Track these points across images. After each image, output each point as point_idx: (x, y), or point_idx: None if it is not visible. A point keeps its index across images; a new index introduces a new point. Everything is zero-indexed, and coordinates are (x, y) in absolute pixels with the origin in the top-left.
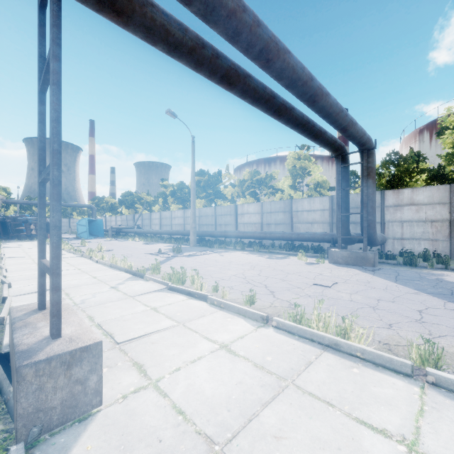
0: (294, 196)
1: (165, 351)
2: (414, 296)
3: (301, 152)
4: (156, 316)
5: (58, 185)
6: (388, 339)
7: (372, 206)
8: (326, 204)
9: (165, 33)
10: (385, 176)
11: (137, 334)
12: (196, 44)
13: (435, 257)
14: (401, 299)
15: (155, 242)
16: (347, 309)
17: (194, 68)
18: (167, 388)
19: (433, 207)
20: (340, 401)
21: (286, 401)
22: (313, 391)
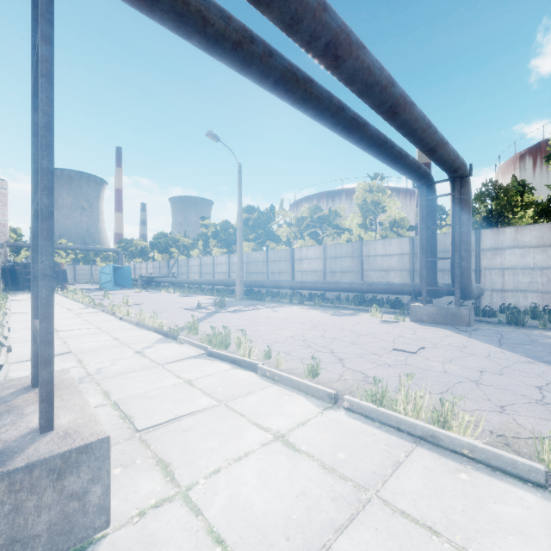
0: (364, 237)
1: (201, 443)
2: (528, 367)
3: (374, 183)
4: (190, 391)
5: (49, 218)
6: (502, 428)
7: (467, 249)
8: (406, 247)
9: (202, 22)
10: (480, 211)
11: (164, 418)
12: (242, 37)
13: (548, 314)
14: (511, 370)
15: (194, 294)
16: (442, 384)
17: (239, 70)
18: (202, 500)
19: (544, 250)
20: (447, 527)
21: (369, 524)
22: (407, 508)
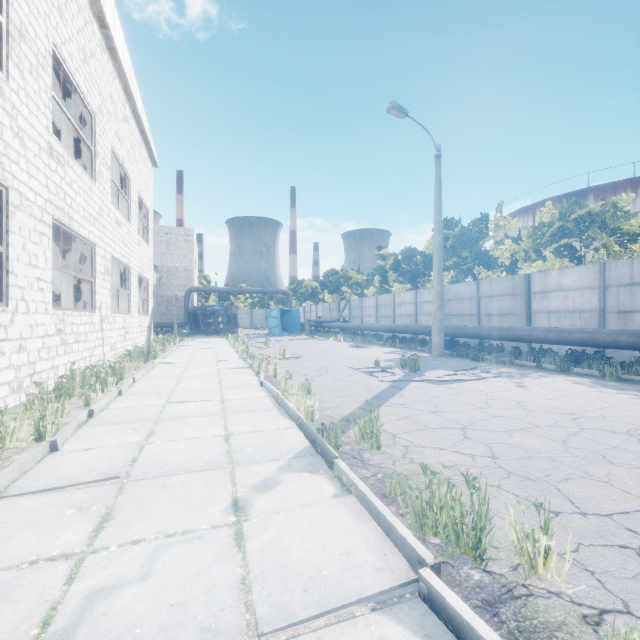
0: None
1: None
2: None
3: None
4: None
5: None
6: None
7: None
8: None
9: None
10: None
11: None
12: None
13: None
14: None
15: (368, 344)
16: None
17: None
18: None
19: None
20: None
21: None
22: None
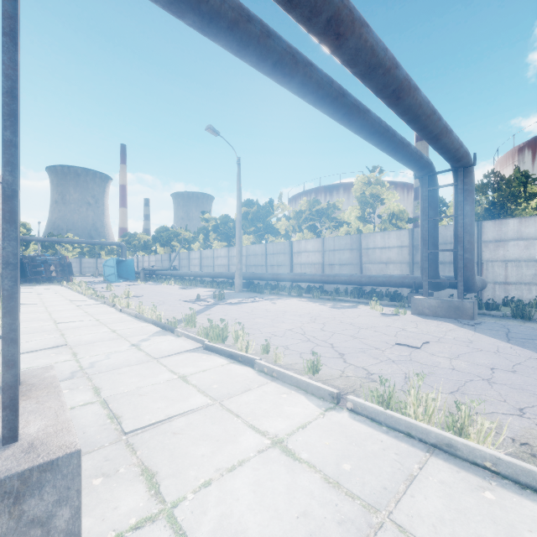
0: (362, 230)
1: (191, 448)
2: None
3: (372, 176)
4: (184, 388)
5: (12, 197)
6: (525, 435)
7: (470, 241)
8: (405, 239)
9: None
10: (480, 203)
11: (154, 418)
12: (238, 15)
13: None
14: (524, 367)
15: (194, 286)
16: (451, 383)
17: (236, 52)
18: (188, 521)
19: None
20: None
21: None
22: None
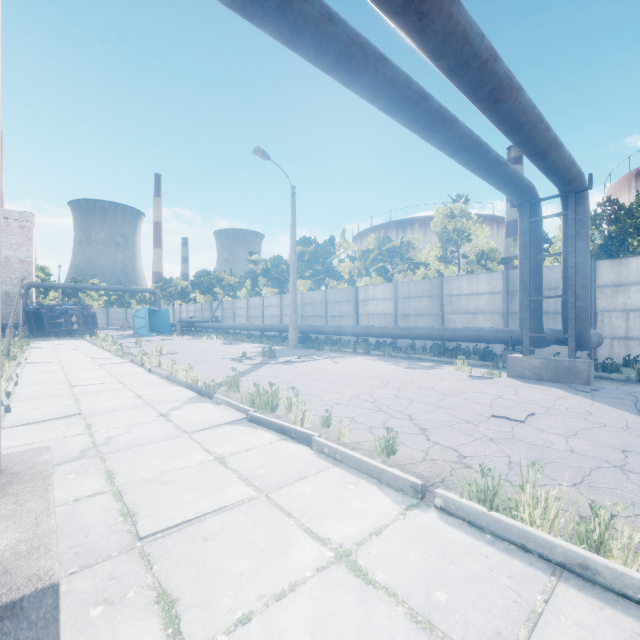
0: (444, 272)
1: (226, 563)
2: None
3: (456, 206)
4: (221, 474)
5: None
6: None
7: (584, 285)
8: (498, 284)
9: None
10: (592, 239)
11: (180, 516)
12: None
13: None
14: None
15: (240, 341)
16: (572, 471)
17: (288, 41)
18: None
19: None
20: None
21: None
22: None
